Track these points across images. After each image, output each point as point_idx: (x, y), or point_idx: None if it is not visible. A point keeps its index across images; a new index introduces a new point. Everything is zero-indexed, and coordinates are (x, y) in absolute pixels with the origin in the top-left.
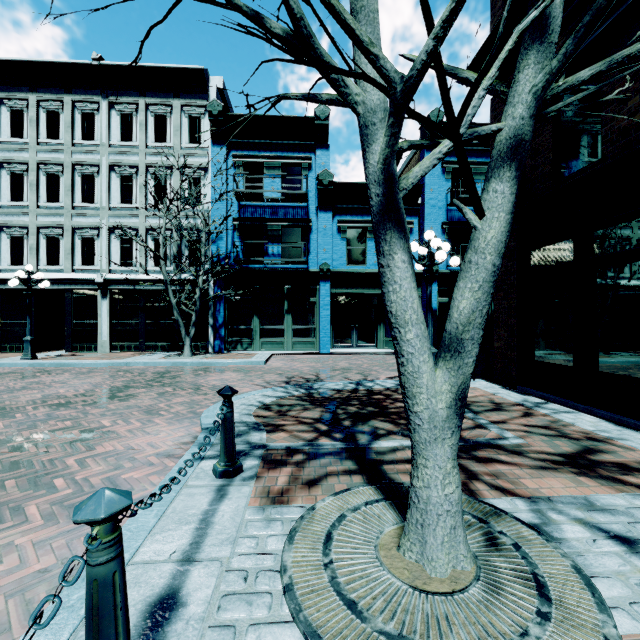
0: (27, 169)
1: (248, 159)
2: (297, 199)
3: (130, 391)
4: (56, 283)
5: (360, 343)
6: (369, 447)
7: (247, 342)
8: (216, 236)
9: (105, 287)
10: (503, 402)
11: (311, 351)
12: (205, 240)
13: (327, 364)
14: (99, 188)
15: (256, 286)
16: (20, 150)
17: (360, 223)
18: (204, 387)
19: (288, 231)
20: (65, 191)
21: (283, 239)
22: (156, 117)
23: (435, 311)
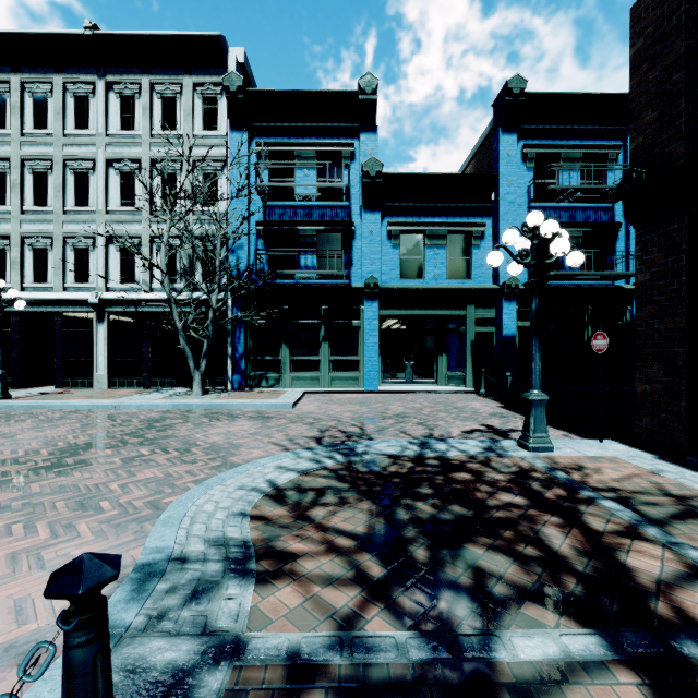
0: (10, 166)
1: (275, 147)
2: (336, 196)
3: (87, 454)
4: (43, 304)
5: (416, 378)
6: (488, 659)
7: (274, 377)
8: (233, 243)
9: (101, 309)
10: (687, 493)
11: (354, 389)
12: (220, 248)
13: (375, 408)
14: (95, 188)
15: (285, 307)
16: (1, 143)
17: (416, 226)
18: (197, 447)
19: (325, 237)
20: (54, 192)
21: (319, 248)
22: (163, 99)
23: (514, 338)
